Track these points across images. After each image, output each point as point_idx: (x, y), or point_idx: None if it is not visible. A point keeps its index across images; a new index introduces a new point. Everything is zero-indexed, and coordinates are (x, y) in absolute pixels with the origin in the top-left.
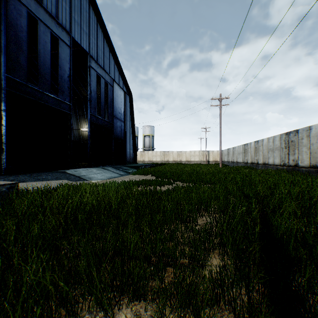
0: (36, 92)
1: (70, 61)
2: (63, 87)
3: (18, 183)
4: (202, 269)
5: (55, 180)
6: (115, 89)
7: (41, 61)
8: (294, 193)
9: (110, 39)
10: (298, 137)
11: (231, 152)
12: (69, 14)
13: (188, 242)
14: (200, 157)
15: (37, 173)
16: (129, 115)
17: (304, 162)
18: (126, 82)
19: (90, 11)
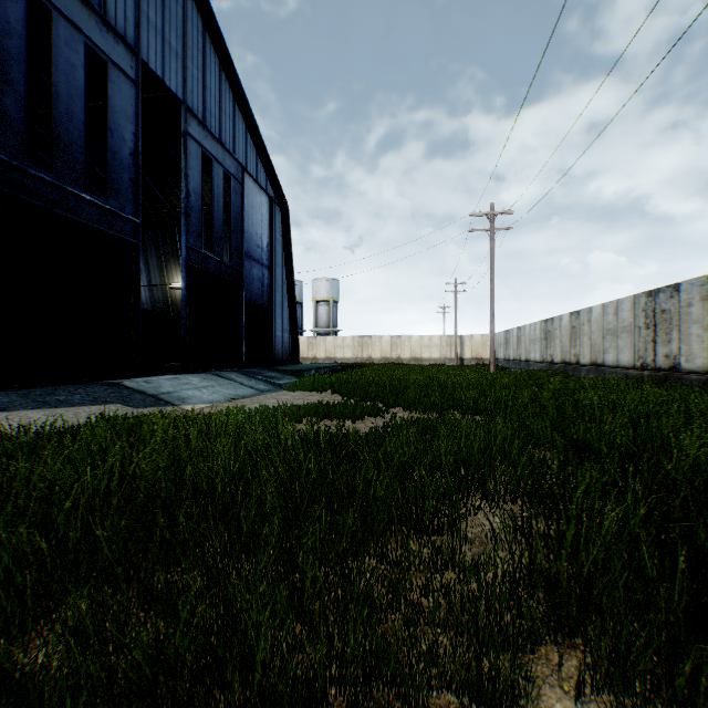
0: (48, 187)
1: (137, 117)
2: (119, 180)
3: None
4: None
5: (92, 406)
6: (248, 190)
7: (62, 113)
8: None
9: (236, 74)
10: (679, 302)
11: (513, 339)
12: (134, 5)
13: (447, 616)
14: (443, 350)
15: (46, 388)
16: (281, 252)
17: (694, 361)
18: (275, 175)
19: (187, 2)
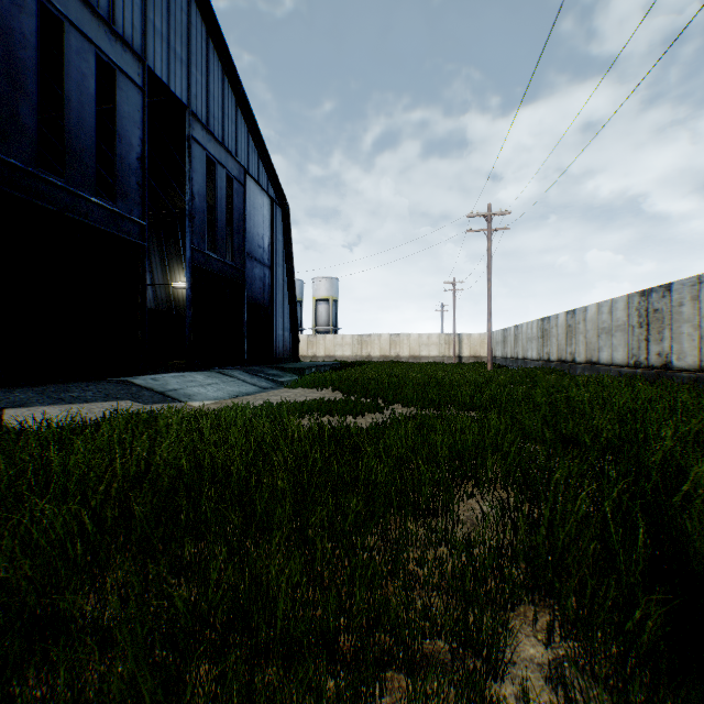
0: (60, 192)
1: (144, 123)
2: (127, 183)
3: (1, 409)
4: (493, 677)
5: (104, 402)
6: (250, 191)
7: (73, 120)
8: (689, 434)
9: (238, 78)
10: (671, 302)
11: (511, 337)
12: (140, 14)
13: (439, 581)
14: (441, 348)
15: (59, 385)
16: (282, 252)
17: (685, 359)
18: (276, 176)
19: (192, 9)
